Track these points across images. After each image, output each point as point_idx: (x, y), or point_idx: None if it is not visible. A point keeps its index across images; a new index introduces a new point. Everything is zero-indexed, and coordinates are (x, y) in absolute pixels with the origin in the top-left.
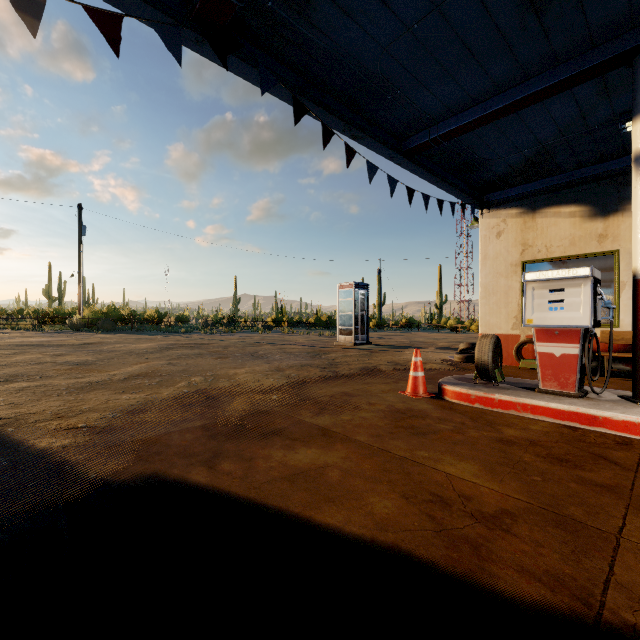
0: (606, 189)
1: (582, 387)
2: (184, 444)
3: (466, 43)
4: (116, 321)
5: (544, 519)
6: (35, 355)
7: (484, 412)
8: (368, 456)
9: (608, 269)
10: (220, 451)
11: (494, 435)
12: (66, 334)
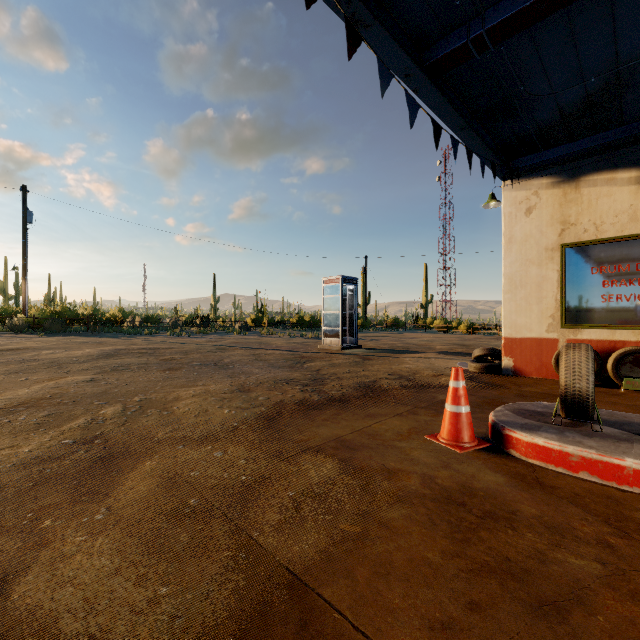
0: None
1: None
2: None
3: None
4: (72, 321)
5: None
6: None
7: (612, 496)
8: None
9: None
10: None
11: None
12: None
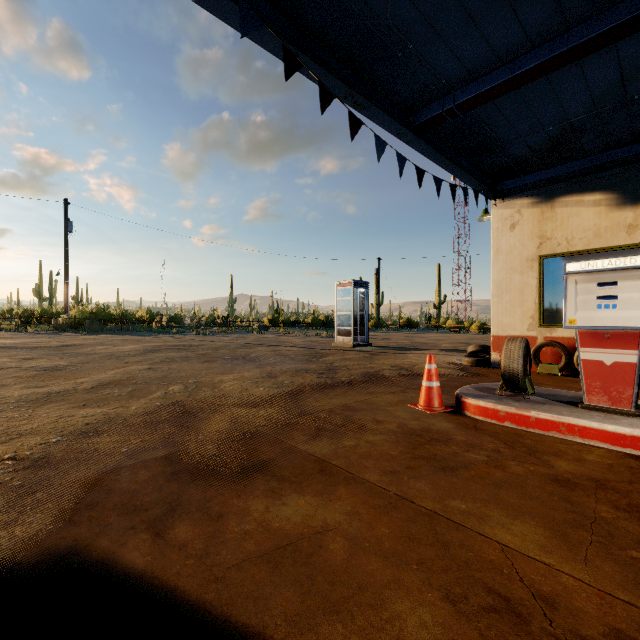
0: (637, 174)
1: (637, 402)
2: (132, 488)
3: None
4: (106, 321)
5: None
6: (1, 359)
7: (518, 433)
8: (383, 510)
9: None
10: (179, 501)
11: (544, 471)
12: (49, 335)
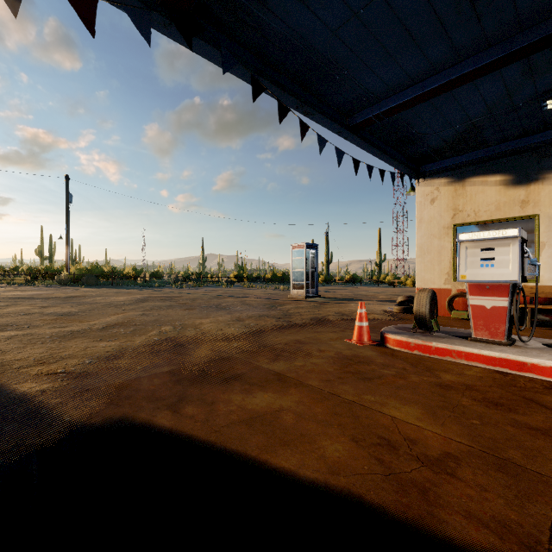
0: (528, 160)
1: (510, 336)
2: (152, 389)
3: (407, 27)
4: (99, 277)
5: (485, 462)
6: (25, 307)
7: (423, 358)
8: (319, 400)
9: (529, 231)
10: (184, 395)
11: (433, 380)
12: (54, 288)
